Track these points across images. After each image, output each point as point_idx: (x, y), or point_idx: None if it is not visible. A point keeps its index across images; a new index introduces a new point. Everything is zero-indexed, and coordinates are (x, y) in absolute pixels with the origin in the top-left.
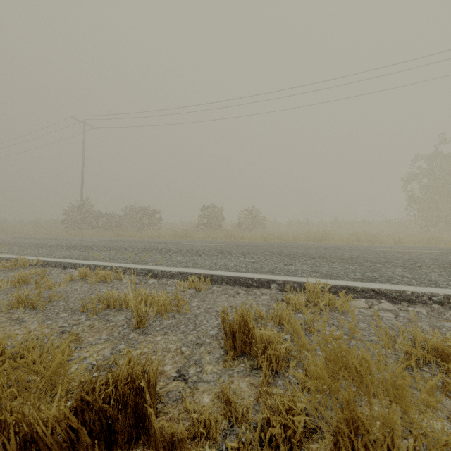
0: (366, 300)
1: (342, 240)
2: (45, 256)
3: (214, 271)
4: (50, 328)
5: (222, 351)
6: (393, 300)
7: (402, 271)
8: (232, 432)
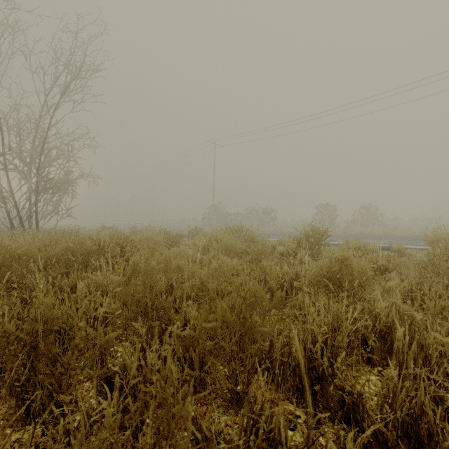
0: None
1: None
2: None
3: (363, 244)
4: None
5: None
6: None
7: None
8: None
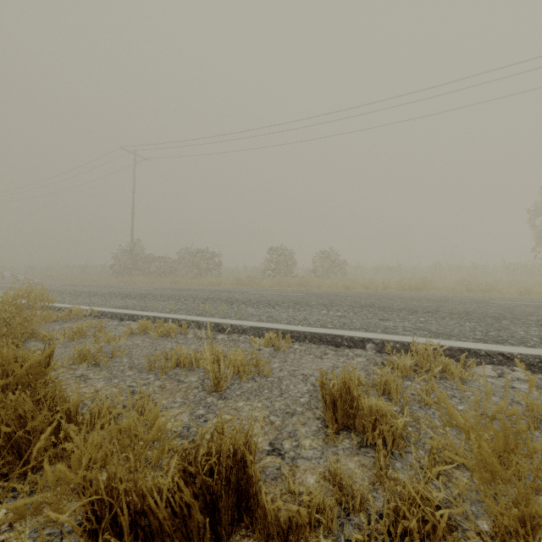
0: (493, 367)
1: (448, 290)
2: (99, 306)
3: (294, 326)
4: (118, 387)
5: (319, 423)
6: (531, 368)
7: (538, 331)
8: (349, 521)
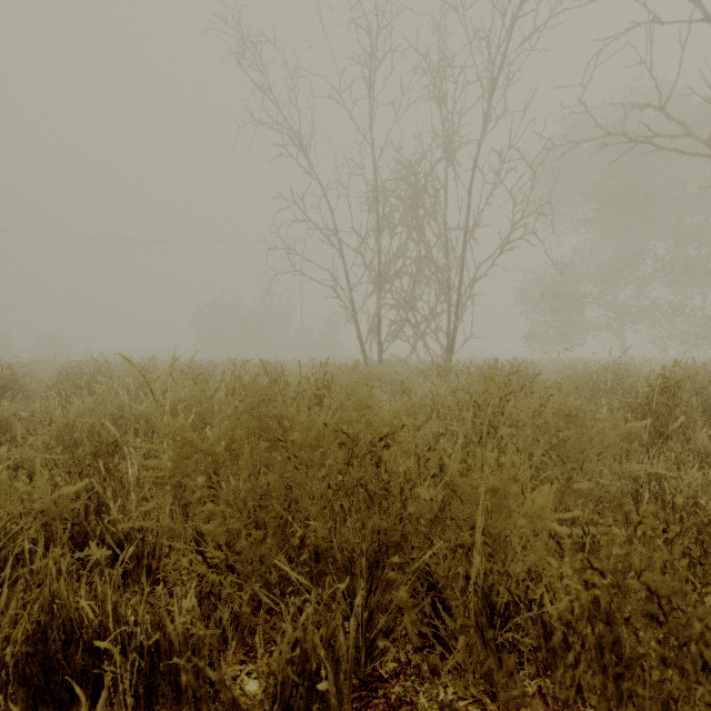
0: None
1: None
2: None
3: None
4: None
5: None
6: None
7: None
8: None
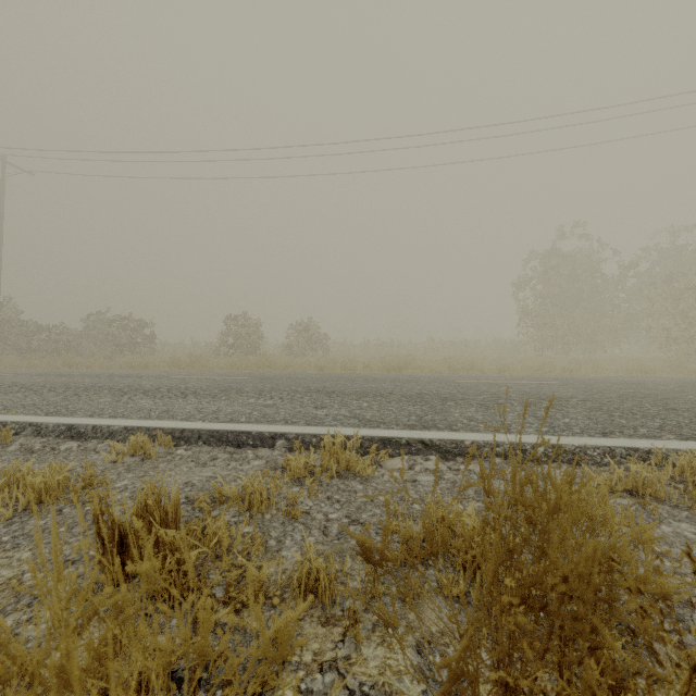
0: (408, 458)
1: (431, 369)
2: None
3: (190, 423)
4: None
5: None
6: (446, 455)
7: (474, 412)
8: None
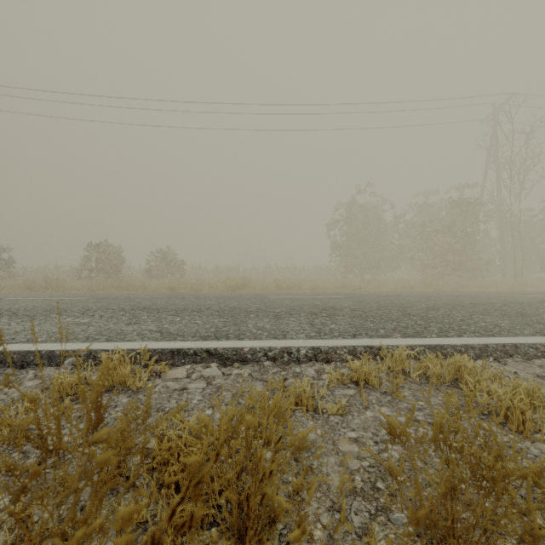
0: (191, 366)
1: (263, 288)
2: None
3: None
4: None
5: None
6: (225, 362)
7: (266, 322)
8: None
